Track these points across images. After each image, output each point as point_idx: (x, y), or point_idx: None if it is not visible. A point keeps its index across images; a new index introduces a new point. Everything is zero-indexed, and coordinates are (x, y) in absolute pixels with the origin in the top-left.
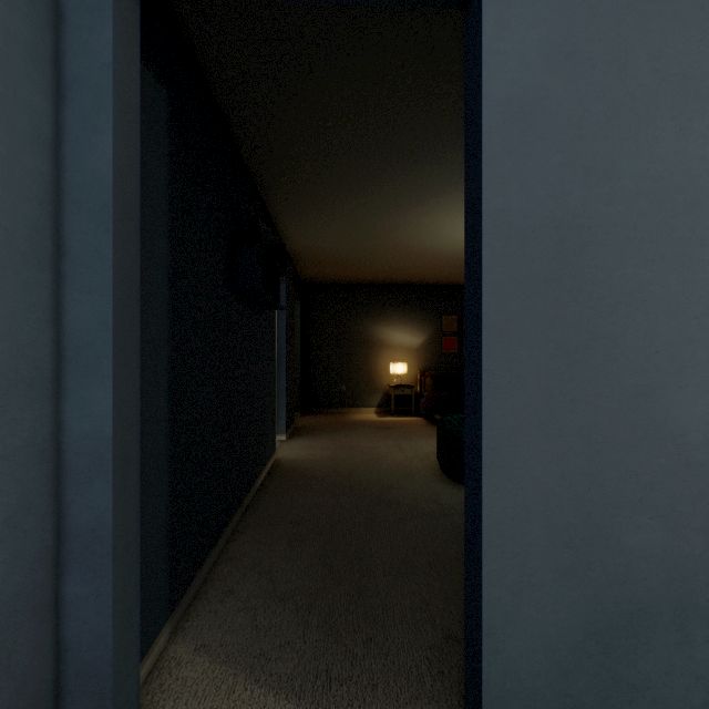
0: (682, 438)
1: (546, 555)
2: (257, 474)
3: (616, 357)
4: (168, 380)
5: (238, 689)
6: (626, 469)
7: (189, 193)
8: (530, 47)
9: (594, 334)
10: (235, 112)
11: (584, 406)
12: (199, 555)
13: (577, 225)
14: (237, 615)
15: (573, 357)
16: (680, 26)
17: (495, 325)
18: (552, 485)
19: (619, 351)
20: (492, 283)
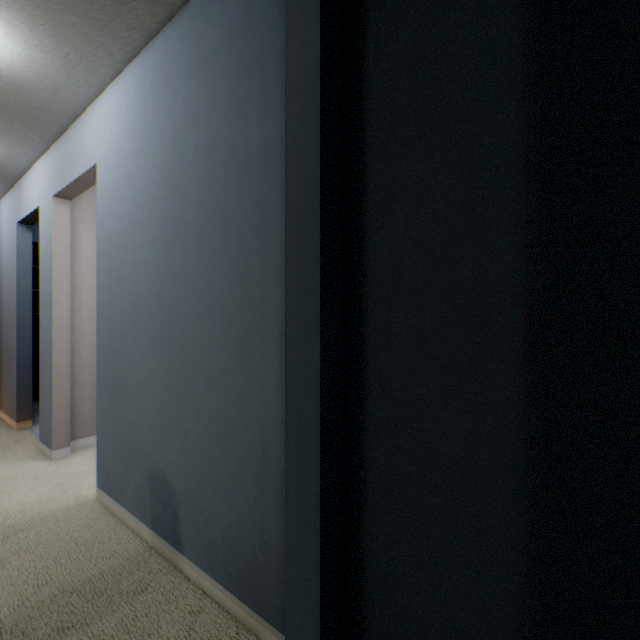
0: None
1: None
2: None
3: None
4: (526, 368)
5: None
6: None
7: None
8: None
9: None
10: None
11: None
12: None
13: None
14: None
15: None
16: None
17: None
18: None
19: None
20: None
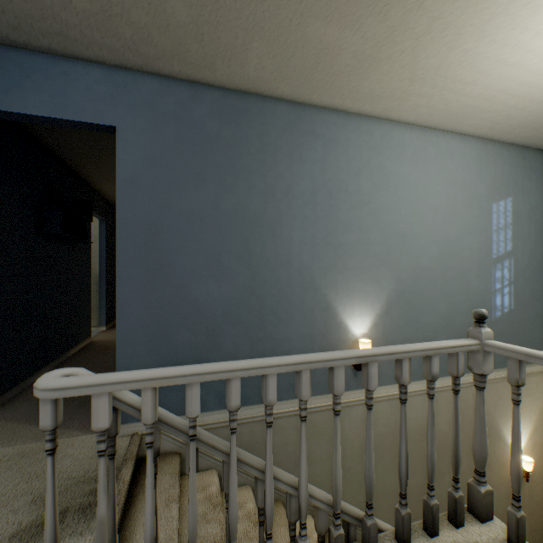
0: (198, 301)
1: (144, 345)
2: (69, 347)
3: (172, 272)
4: None
5: (19, 427)
6: (176, 312)
7: (1, 184)
8: (137, 158)
9: (163, 264)
10: (39, 132)
11: (159, 290)
12: (10, 382)
13: (156, 224)
14: (29, 406)
15: (154, 272)
16: (197, 155)
17: (122, 260)
18: (146, 319)
19: (173, 270)
20: (121, 245)
